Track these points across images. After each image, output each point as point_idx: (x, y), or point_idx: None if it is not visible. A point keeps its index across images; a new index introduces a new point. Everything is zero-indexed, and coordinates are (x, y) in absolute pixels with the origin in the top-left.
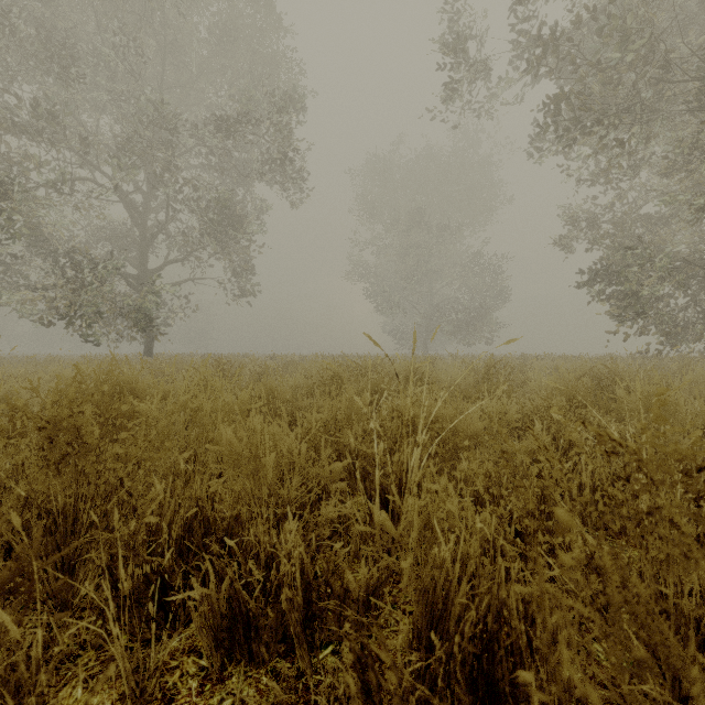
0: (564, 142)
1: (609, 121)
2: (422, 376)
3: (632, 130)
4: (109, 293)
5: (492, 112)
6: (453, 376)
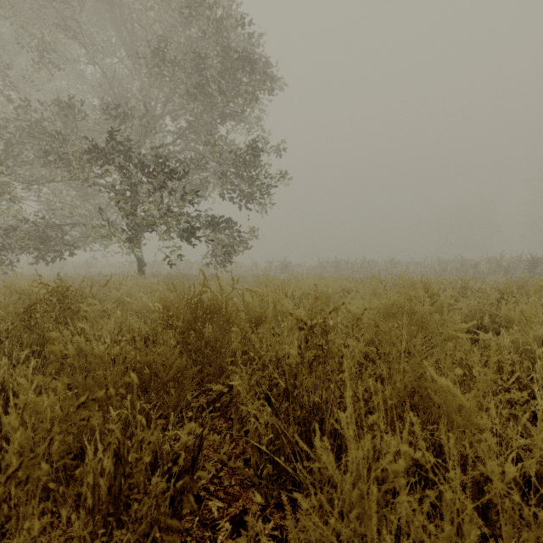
0: None
1: None
2: None
3: None
4: None
5: None
6: None
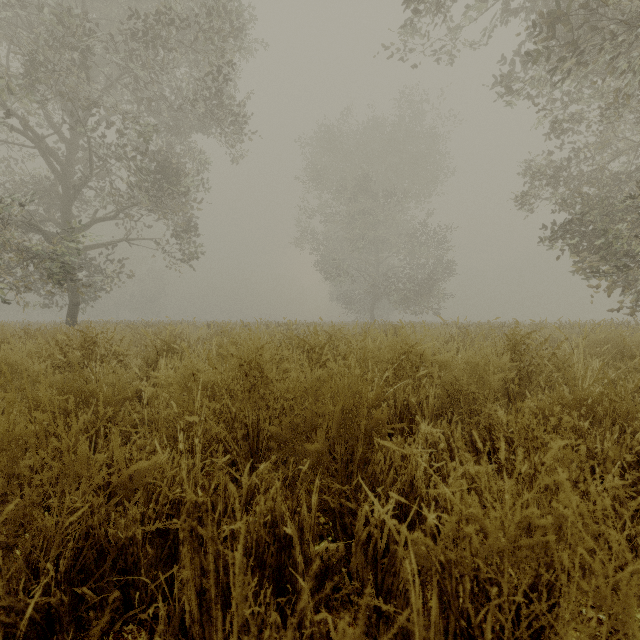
0: (537, 84)
1: (632, 19)
2: (426, 363)
3: (629, 57)
4: (3, 247)
5: (454, 56)
6: (464, 358)
